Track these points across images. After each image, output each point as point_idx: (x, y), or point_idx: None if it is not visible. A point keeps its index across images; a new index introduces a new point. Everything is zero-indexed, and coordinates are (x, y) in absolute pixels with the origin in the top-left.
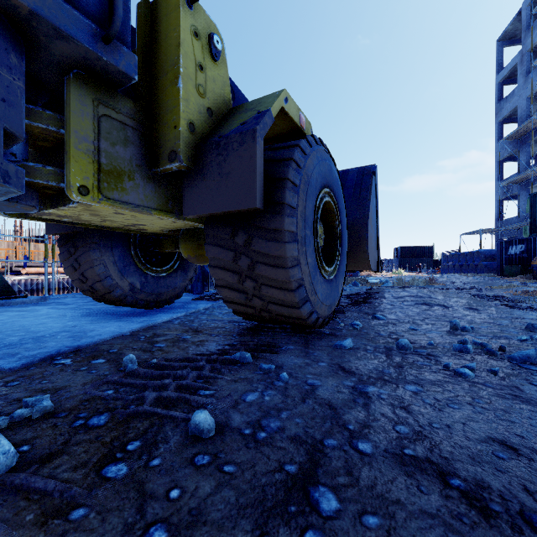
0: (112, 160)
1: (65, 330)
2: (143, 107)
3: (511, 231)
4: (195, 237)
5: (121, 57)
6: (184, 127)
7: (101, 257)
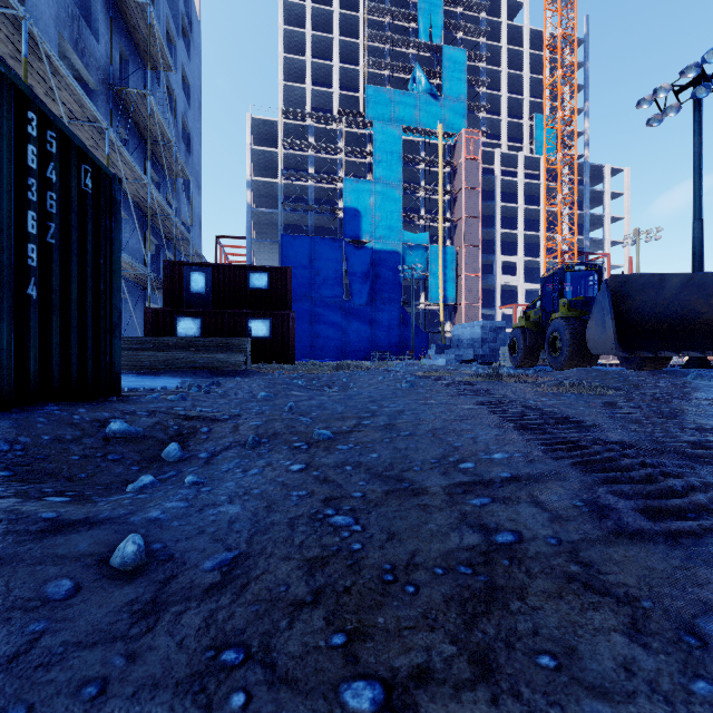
0: None
1: None
2: None
3: None
4: None
5: None
6: None
7: None
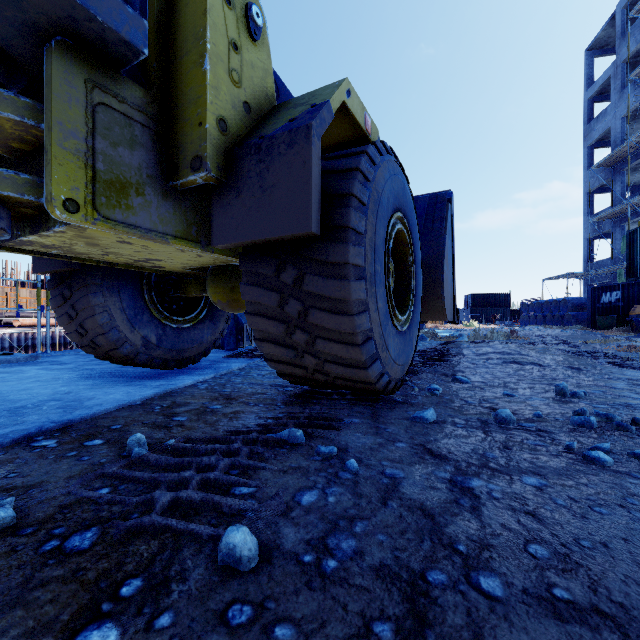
0: (112, 167)
1: (54, 398)
2: (157, 98)
3: (603, 275)
4: (228, 277)
5: (123, 20)
6: (212, 125)
7: (105, 302)
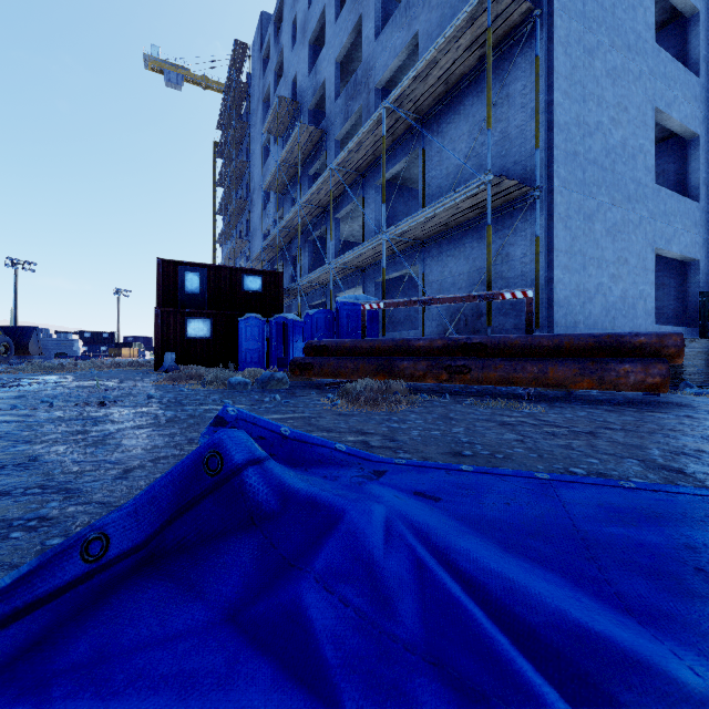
0: None
1: None
2: None
3: None
4: None
5: None
6: None
7: None
